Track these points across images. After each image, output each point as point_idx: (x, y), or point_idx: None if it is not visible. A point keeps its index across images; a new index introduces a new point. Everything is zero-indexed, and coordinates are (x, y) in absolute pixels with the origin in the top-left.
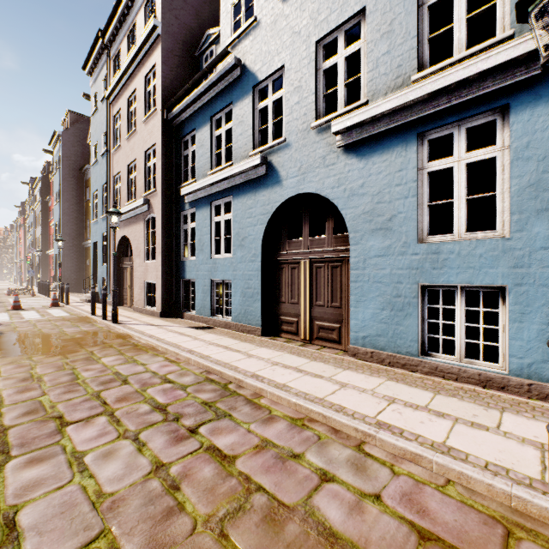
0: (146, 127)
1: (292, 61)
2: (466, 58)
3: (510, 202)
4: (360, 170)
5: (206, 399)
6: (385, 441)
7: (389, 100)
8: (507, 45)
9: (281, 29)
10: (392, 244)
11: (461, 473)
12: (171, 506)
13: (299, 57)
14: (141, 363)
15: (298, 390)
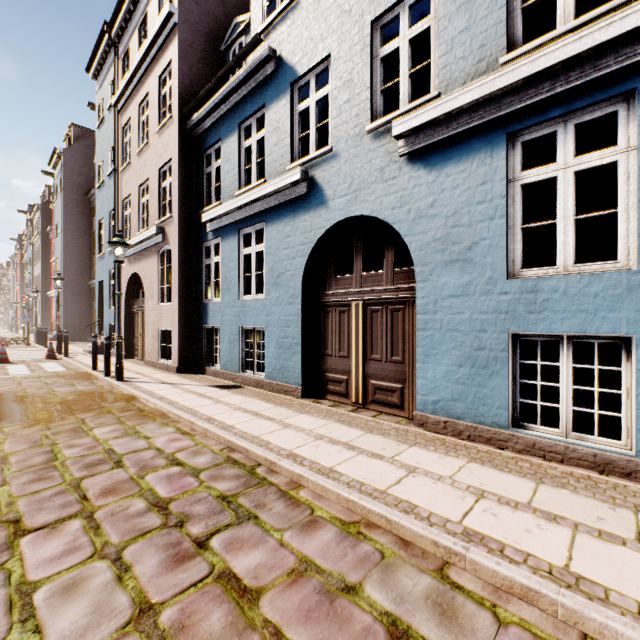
0: (160, 139)
1: (341, 48)
2: (575, 30)
3: (639, 222)
4: (430, 184)
5: (224, 490)
6: (480, 564)
7: (469, 90)
8: (637, 6)
9: (327, 8)
10: (472, 280)
11: (606, 627)
12: None
13: (350, 42)
14: (144, 435)
15: (351, 478)
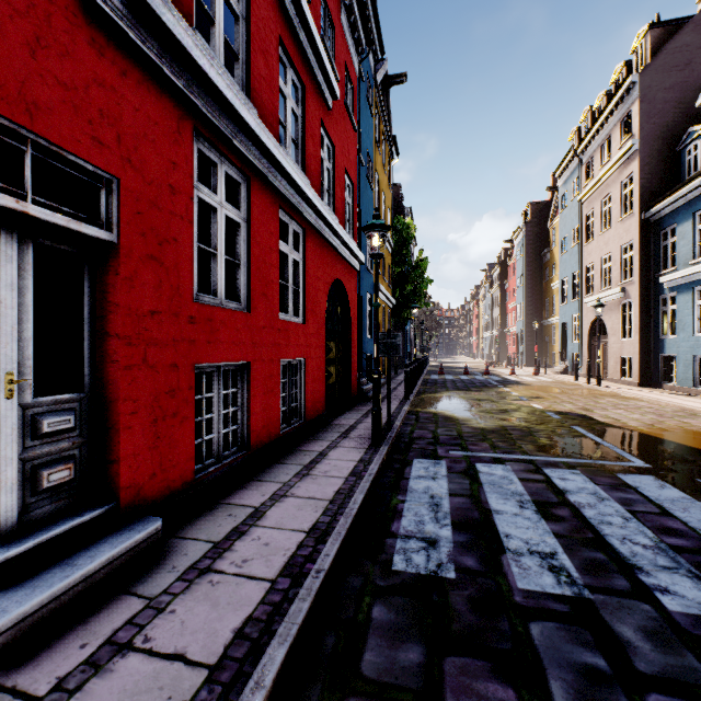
0: (621, 226)
1: None
2: None
3: None
4: None
5: (678, 414)
6: None
7: None
8: None
9: None
10: None
11: None
12: (659, 422)
13: None
14: (631, 402)
15: None
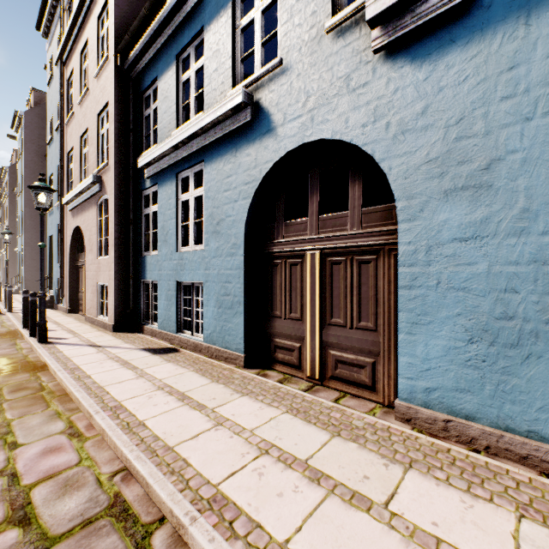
0: (98, 83)
1: None
2: None
3: None
4: (420, 84)
5: None
6: None
7: None
8: None
9: None
10: (492, 214)
11: None
12: None
13: None
14: (11, 441)
15: None
